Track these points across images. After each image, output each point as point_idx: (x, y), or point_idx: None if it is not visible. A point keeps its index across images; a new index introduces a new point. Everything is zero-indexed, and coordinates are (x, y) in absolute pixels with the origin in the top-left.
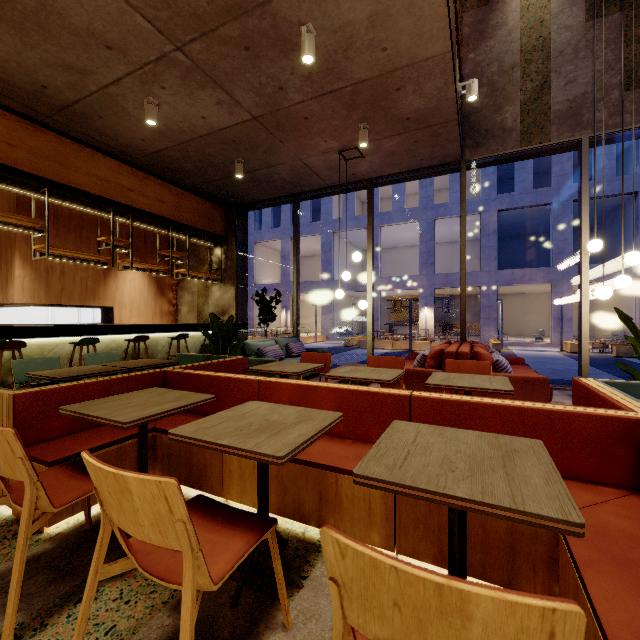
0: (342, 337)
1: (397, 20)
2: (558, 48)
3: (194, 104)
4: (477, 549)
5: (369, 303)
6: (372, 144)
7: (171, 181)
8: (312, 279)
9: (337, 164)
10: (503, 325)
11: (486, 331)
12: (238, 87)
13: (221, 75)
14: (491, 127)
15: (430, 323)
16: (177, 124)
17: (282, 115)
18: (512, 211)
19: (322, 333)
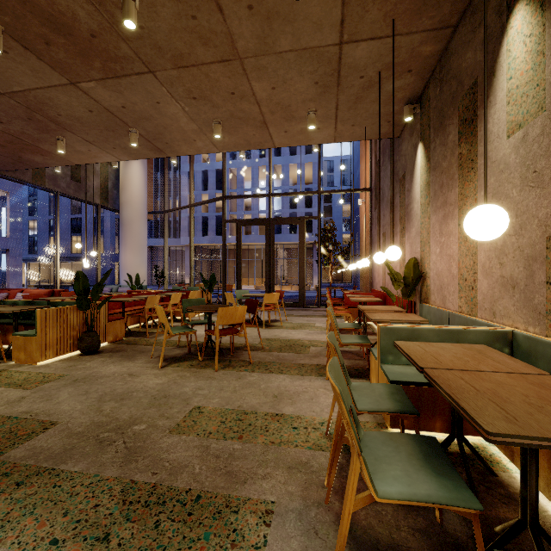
0: None
1: (83, 155)
2: None
3: None
4: None
5: None
6: None
7: None
8: None
9: None
10: None
11: None
12: None
13: None
14: None
15: None
16: None
17: None
18: None
19: None
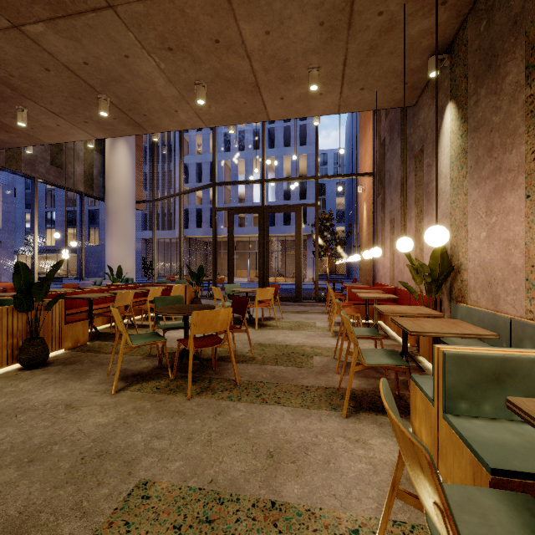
0: None
1: (53, 132)
2: None
3: None
4: (141, 310)
5: None
6: None
7: None
8: None
9: None
10: None
11: None
12: None
13: None
14: None
15: None
16: None
17: None
18: None
19: None
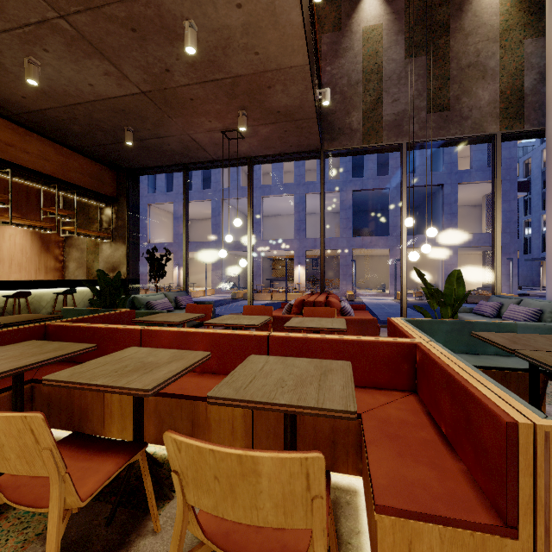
0: (230, 291)
1: (266, 32)
2: (388, 74)
3: (80, 71)
4: (310, 446)
5: (249, 262)
6: (250, 129)
7: (57, 140)
8: (203, 240)
9: (221, 142)
10: (357, 280)
11: (344, 285)
12: (126, 62)
13: (108, 49)
14: (342, 126)
15: (302, 278)
16: (62, 87)
17: (169, 94)
18: (363, 192)
19: (212, 287)
